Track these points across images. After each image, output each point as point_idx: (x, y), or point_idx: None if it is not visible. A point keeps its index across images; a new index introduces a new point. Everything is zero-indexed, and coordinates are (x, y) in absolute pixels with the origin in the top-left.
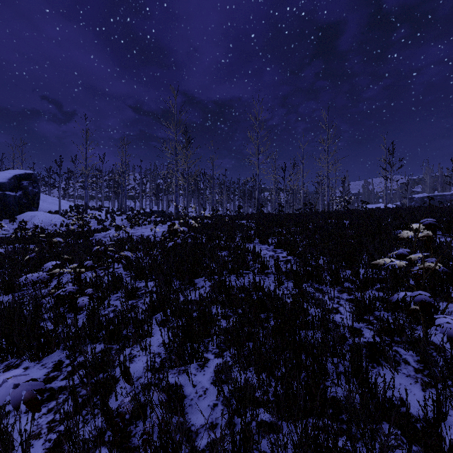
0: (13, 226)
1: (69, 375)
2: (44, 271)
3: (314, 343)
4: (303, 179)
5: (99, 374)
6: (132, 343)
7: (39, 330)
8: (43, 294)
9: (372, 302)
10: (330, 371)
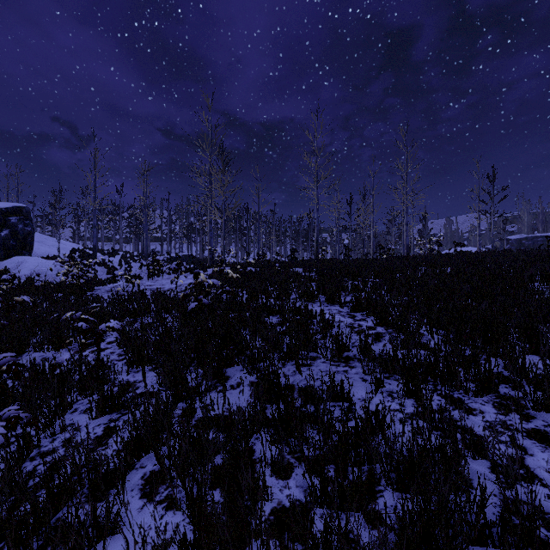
0: None
1: None
2: None
3: None
4: (373, 215)
5: None
6: None
7: None
8: None
9: None
10: None
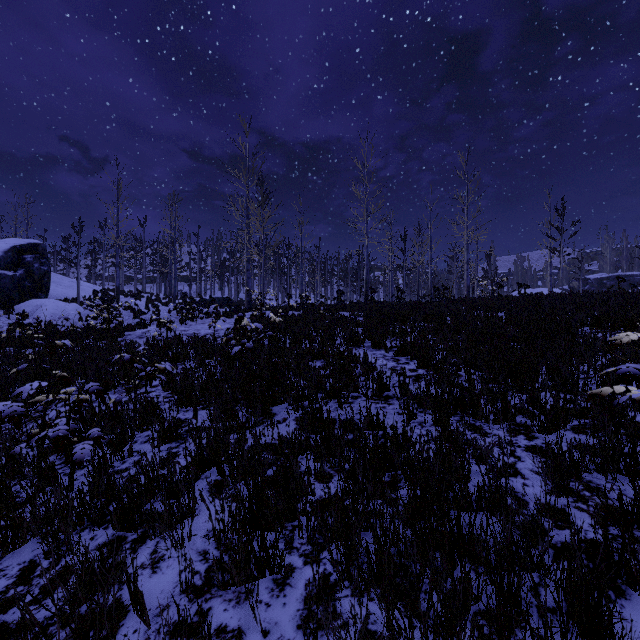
0: (8, 320)
1: (41, 595)
2: (19, 399)
3: (485, 539)
4: (431, 252)
5: (94, 595)
6: (160, 531)
7: (11, 498)
8: (30, 431)
9: (584, 461)
10: (524, 604)
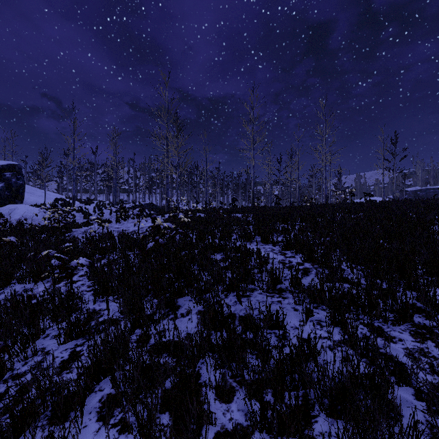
0: None
1: None
2: None
3: None
4: (298, 171)
5: None
6: None
7: None
8: None
9: None
10: None
